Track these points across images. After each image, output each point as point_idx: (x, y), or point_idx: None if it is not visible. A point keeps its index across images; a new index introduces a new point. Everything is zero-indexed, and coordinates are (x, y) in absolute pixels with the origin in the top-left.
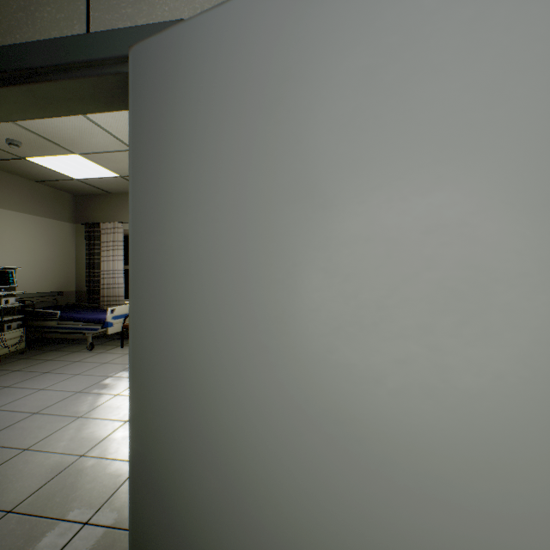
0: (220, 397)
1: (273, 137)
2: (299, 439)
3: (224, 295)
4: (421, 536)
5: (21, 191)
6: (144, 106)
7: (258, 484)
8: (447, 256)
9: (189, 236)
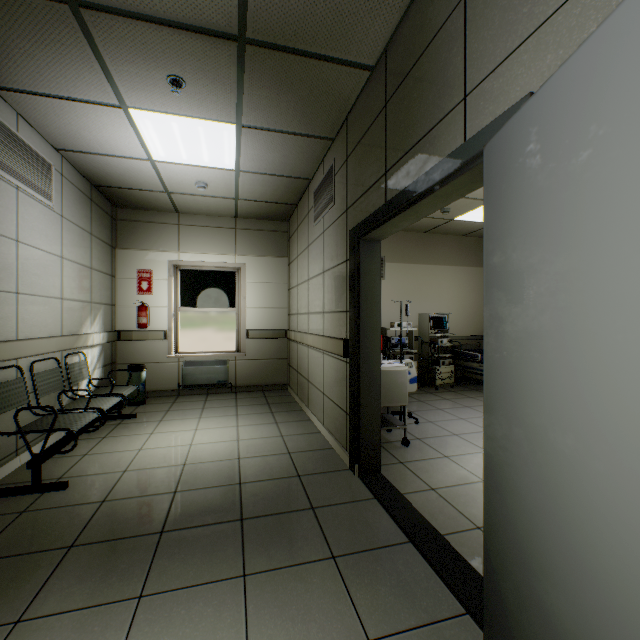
0: (540, 421)
1: (580, 191)
2: (603, 474)
3: (543, 335)
4: None
5: (452, 247)
6: (492, 189)
7: (568, 505)
8: None
9: (519, 286)
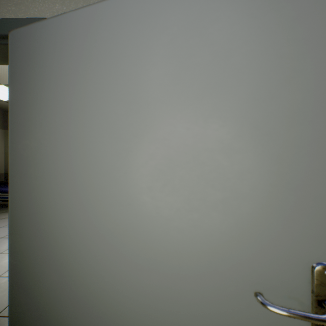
0: (58, 229)
1: (84, 90)
2: (96, 248)
3: (60, 173)
4: (148, 289)
5: None
6: (17, 66)
7: (76, 274)
8: (159, 154)
9: (42, 141)
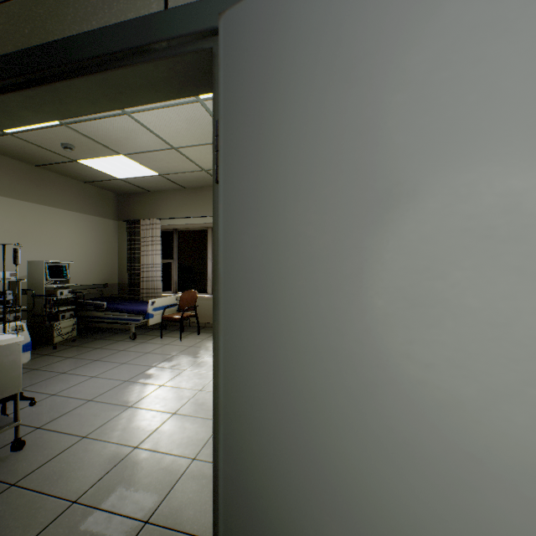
0: (344, 426)
1: (429, 96)
2: (473, 497)
3: (351, 299)
4: None
5: (73, 191)
6: (239, 79)
7: None
8: None
9: (299, 228)
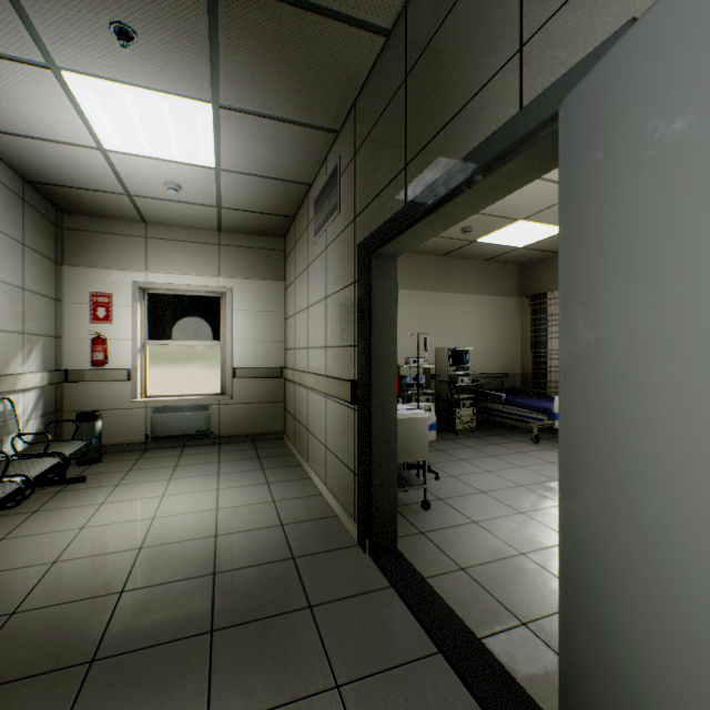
0: (680, 531)
1: None
2: None
3: (687, 387)
4: None
5: (472, 273)
6: (575, 163)
7: None
8: None
9: (632, 308)
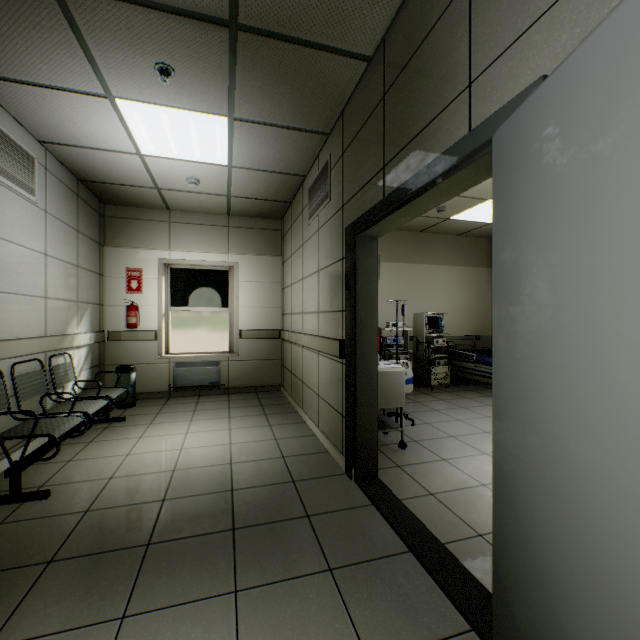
0: (559, 431)
1: (610, 175)
2: (638, 493)
3: (563, 335)
4: None
5: (447, 246)
6: (502, 179)
7: (594, 525)
8: None
9: (534, 283)
